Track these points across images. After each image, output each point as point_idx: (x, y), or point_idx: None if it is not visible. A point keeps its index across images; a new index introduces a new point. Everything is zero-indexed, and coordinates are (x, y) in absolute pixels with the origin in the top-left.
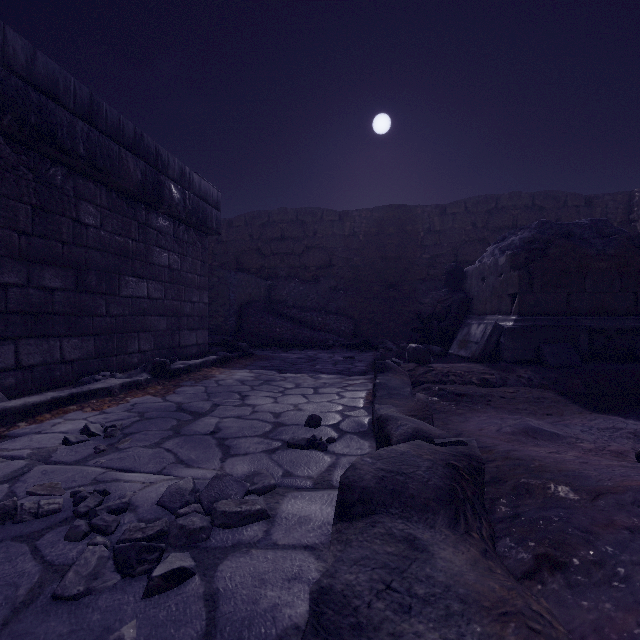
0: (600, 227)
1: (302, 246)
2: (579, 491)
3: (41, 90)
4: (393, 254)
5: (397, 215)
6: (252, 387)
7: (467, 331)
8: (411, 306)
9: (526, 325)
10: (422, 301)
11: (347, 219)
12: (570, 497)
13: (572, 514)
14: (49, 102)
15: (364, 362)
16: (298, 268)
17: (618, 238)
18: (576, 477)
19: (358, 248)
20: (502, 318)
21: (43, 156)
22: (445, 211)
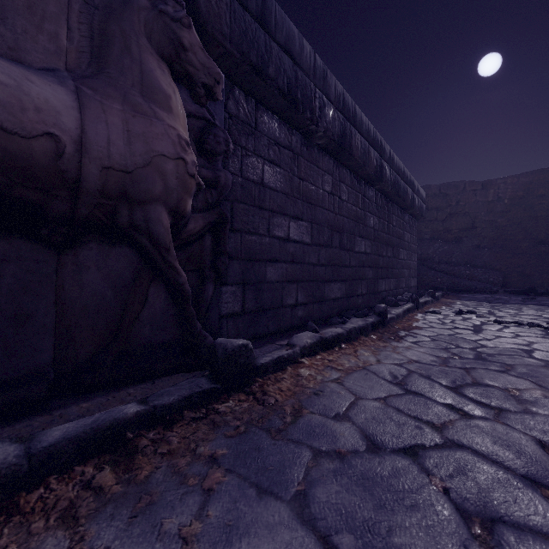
0: None
1: (445, 214)
2: None
3: (397, 173)
4: (544, 213)
5: (548, 177)
6: (490, 307)
7: None
8: None
9: None
10: None
11: (490, 187)
12: None
13: None
14: (398, 177)
15: (548, 301)
16: (441, 231)
17: None
18: None
19: (502, 211)
20: None
21: (388, 199)
22: None
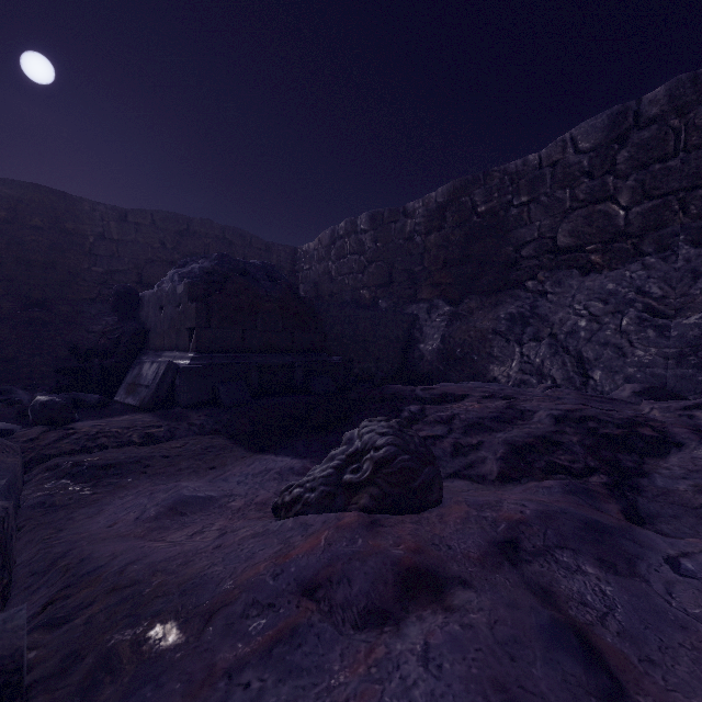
0: (270, 271)
1: None
2: (189, 623)
3: None
4: (41, 257)
5: (49, 202)
6: None
7: (139, 371)
8: (73, 335)
9: (204, 363)
10: (91, 328)
11: None
12: (173, 644)
13: (165, 685)
14: None
15: None
16: None
17: (282, 283)
18: (196, 589)
19: None
20: (180, 355)
21: None
22: (126, 217)
